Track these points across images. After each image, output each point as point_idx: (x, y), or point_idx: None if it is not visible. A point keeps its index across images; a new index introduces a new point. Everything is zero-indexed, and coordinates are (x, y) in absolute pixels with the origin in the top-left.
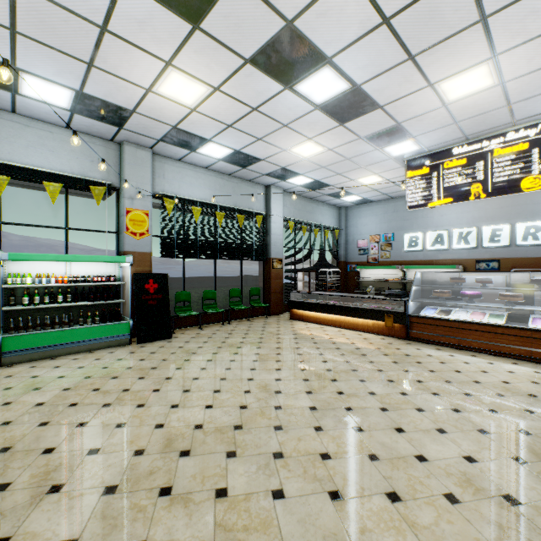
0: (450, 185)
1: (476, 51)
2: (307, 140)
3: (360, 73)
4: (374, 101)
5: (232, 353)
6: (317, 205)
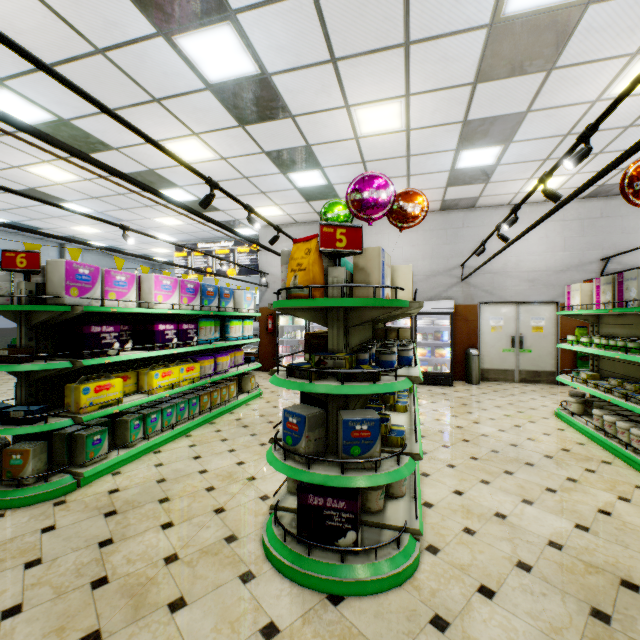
0: (198, 266)
1: (160, 213)
2: (82, 225)
3: (97, 208)
4: (118, 218)
5: (2, 382)
6: (126, 262)
